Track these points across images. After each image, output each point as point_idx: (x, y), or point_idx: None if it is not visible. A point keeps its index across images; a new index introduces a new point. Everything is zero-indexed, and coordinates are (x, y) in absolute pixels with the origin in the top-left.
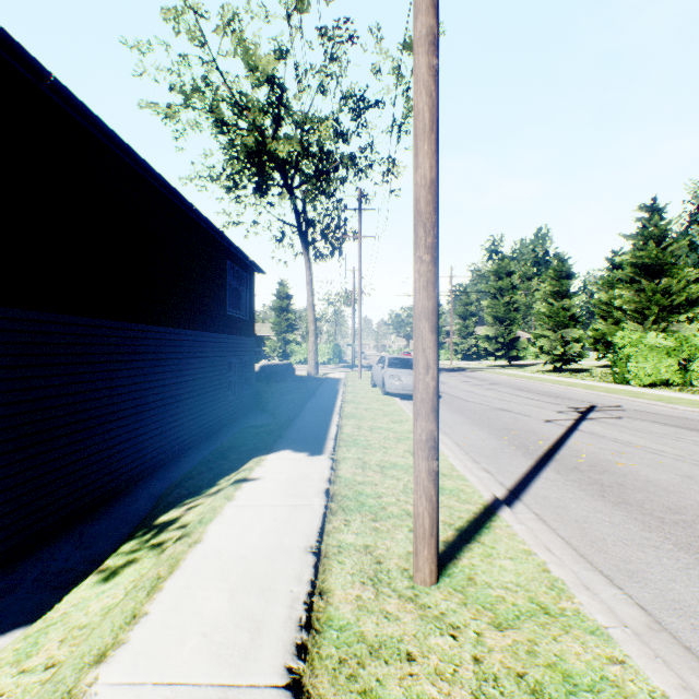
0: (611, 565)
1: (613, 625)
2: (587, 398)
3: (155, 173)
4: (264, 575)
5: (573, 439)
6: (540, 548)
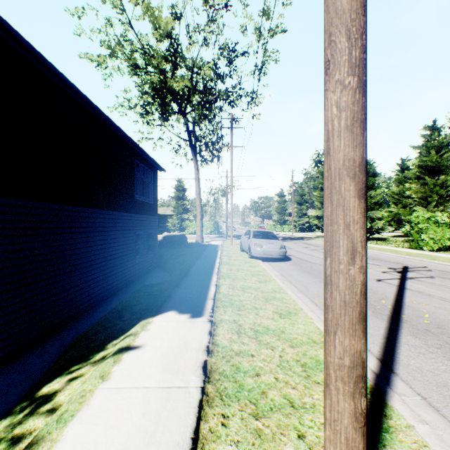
0: None
1: None
2: (397, 260)
3: (67, 81)
4: None
5: (408, 298)
6: None
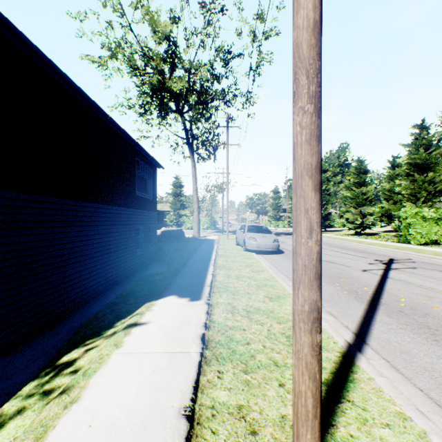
0: None
1: None
2: (384, 253)
3: (76, 86)
4: None
5: (389, 285)
6: (412, 410)
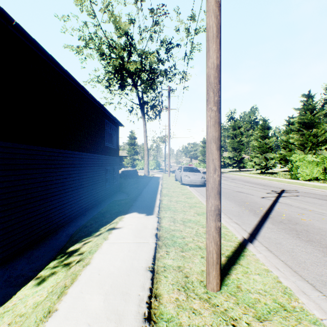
0: (312, 277)
1: (325, 318)
2: (279, 186)
3: (69, 74)
4: (124, 284)
5: (277, 207)
6: (273, 268)
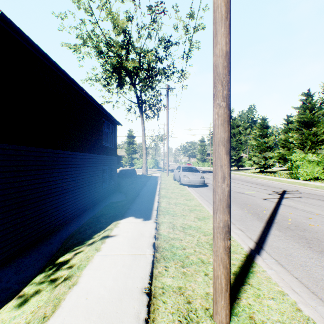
0: None
1: None
2: (280, 186)
3: (63, 71)
4: (114, 314)
5: (281, 210)
6: (288, 290)
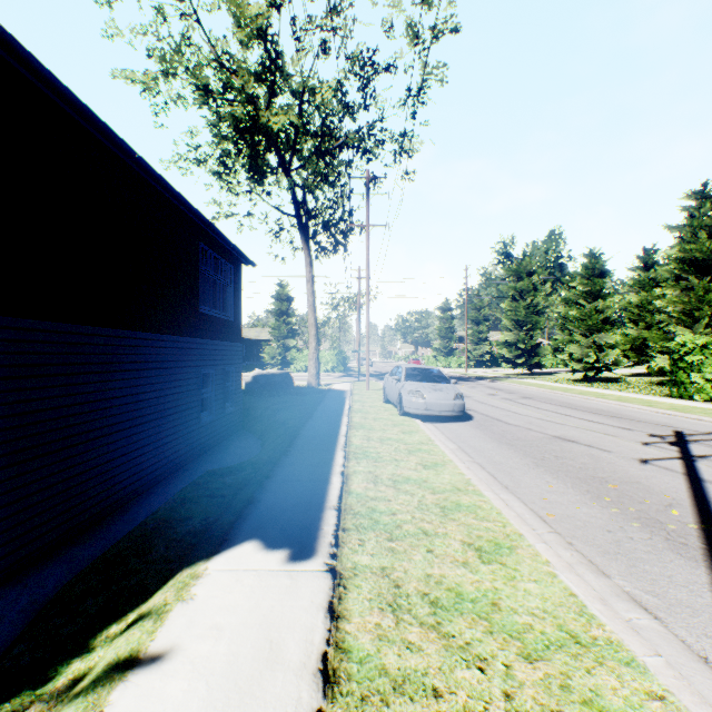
0: None
1: None
2: (657, 418)
3: (50, 77)
4: None
5: None
6: None
